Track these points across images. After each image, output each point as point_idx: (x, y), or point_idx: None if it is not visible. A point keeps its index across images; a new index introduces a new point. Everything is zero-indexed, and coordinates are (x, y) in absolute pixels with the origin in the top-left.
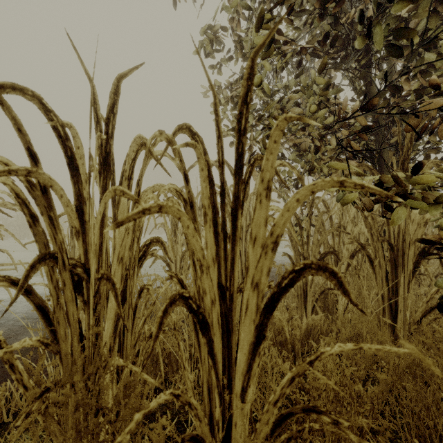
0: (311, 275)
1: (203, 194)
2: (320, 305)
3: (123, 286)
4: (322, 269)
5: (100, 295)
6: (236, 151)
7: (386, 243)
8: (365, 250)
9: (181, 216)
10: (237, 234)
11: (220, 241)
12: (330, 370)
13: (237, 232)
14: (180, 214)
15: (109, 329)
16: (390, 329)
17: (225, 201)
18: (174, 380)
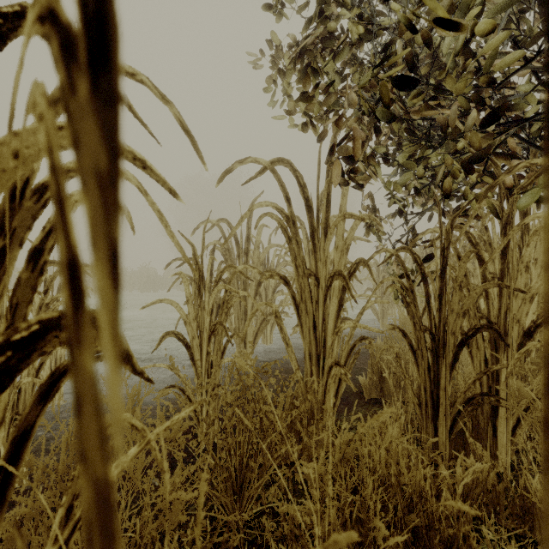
0: None
1: None
2: (468, 426)
3: None
4: None
5: None
6: None
7: None
8: None
9: None
10: None
11: None
12: None
13: None
14: None
15: None
16: None
17: None
18: None
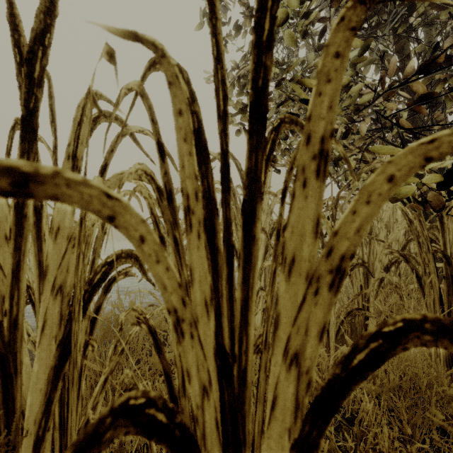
0: (424, 346)
1: (182, 168)
2: (347, 329)
3: (64, 332)
4: (451, 334)
5: (14, 354)
6: (252, 85)
7: (440, 255)
8: (410, 263)
9: (116, 212)
10: (253, 253)
11: (220, 264)
12: (386, 447)
13: (255, 248)
14: (113, 206)
15: (35, 408)
16: (445, 367)
17: (230, 188)
18: (158, 447)
